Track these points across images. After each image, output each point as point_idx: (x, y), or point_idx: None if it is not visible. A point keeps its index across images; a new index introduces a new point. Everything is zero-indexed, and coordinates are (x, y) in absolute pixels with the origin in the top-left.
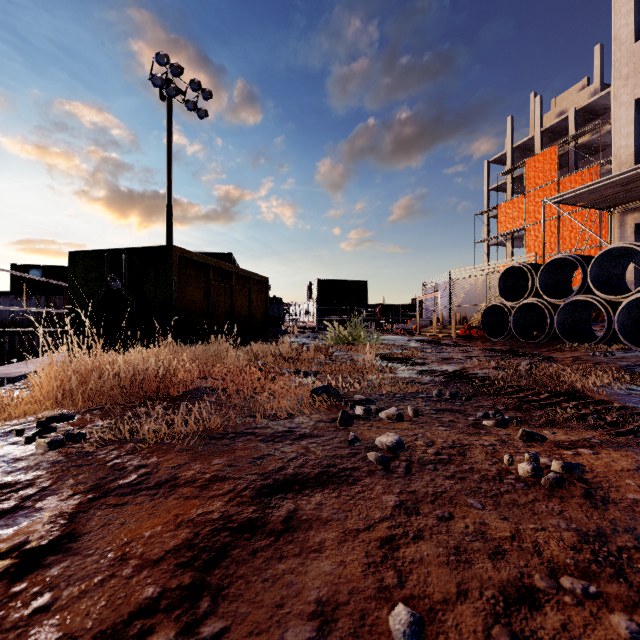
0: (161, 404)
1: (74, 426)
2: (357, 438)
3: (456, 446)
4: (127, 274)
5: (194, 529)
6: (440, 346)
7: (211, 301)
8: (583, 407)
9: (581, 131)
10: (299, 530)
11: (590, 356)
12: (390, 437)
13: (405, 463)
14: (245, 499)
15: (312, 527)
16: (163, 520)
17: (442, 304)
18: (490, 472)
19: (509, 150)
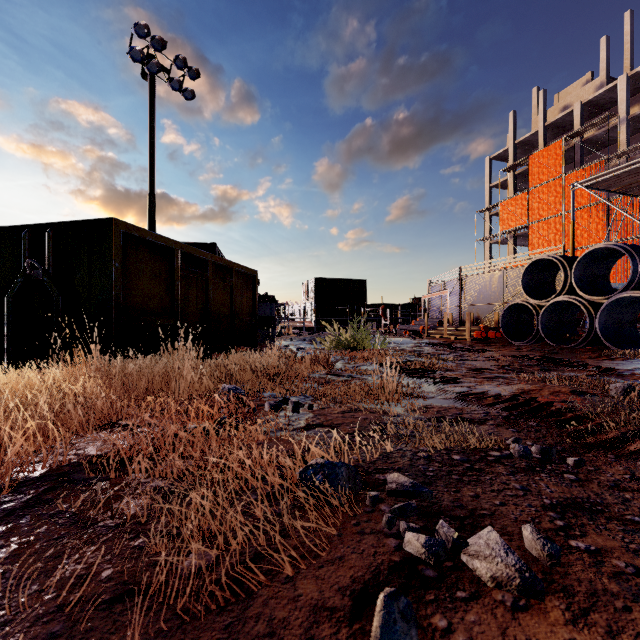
0: None
1: None
2: None
3: None
4: (51, 258)
5: None
6: (458, 351)
7: (176, 297)
8: None
9: (588, 125)
10: None
11: None
12: None
13: None
14: None
15: None
16: None
17: (451, 303)
18: None
19: (512, 146)
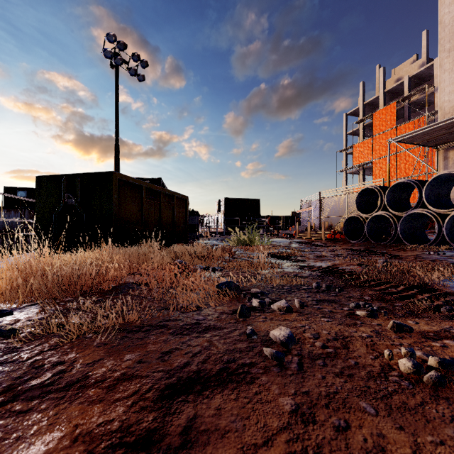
0: (92, 298)
1: (10, 321)
2: (254, 332)
3: (339, 338)
4: (79, 193)
5: (89, 446)
6: (314, 246)
7: (144, 213)
8: (435, 298)
9: (413, 92)
10: (196, 446)
11: (427, 254)
12: (282, 331)
13: (297, 358)
14: (147, 403)
15: (210, 441)
16: (60, 433)
17: (314, 216)
18: (374, 368)
19: (361, 106)
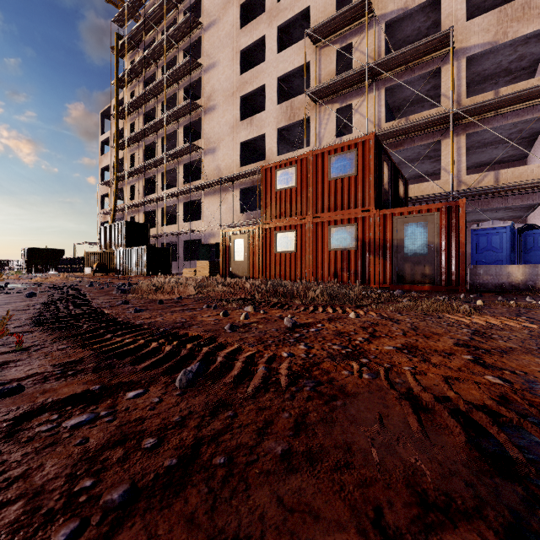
0: None
1: None
2: None
3: None
4: None
5: None
6: None
7: None
8: None
9: None
10: None
11: None
12: None
13: None
14: None
15: None
16: None
17: None
18: None
19: None
